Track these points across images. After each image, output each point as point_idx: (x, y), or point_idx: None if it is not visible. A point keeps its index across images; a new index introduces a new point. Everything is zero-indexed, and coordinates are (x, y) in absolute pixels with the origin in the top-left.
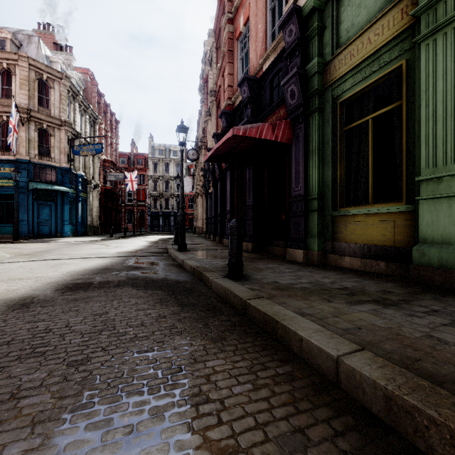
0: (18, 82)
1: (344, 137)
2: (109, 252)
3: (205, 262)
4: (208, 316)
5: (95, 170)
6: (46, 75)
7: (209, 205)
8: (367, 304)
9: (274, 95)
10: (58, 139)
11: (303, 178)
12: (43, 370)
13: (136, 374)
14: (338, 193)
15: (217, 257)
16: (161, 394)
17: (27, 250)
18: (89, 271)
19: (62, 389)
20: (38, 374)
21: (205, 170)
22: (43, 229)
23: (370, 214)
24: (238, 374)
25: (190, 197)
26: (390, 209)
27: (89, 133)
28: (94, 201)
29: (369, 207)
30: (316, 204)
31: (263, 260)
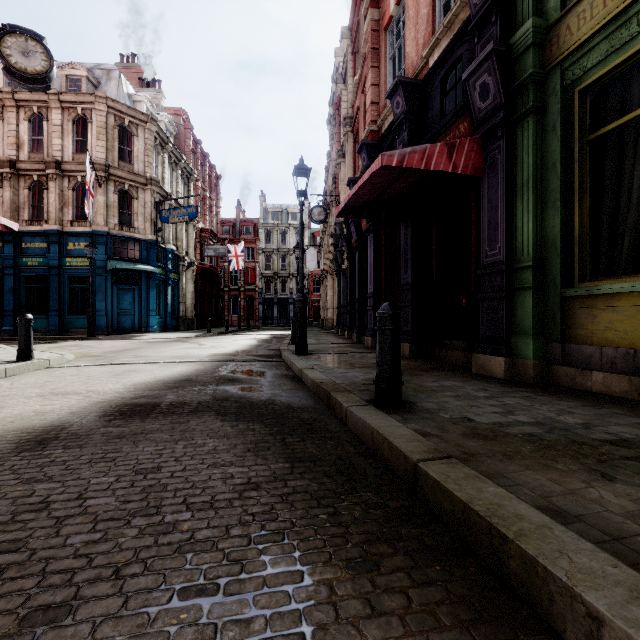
0: (95, 131)
1: (587, 153)
2: (200, 354)
3: (335, 374)
4: (340, 491)
5: (190, 242)
6: (128, 119)
7: (342, 287)
8: None
9: (448, 104)
10: (143, 203)
11: (505, 232)
12: None
13: None
14: (574, 256)
15: (354, 366)
16: None
17: (98, 350)
18: (163, 383)
19: None
20: None
21: (337, 237)
22: (124, 321)
23: None
24: None
25: (316, 277)
26: None
27: (182, 193)
28: (188, 284)
29: None
30: (529, 277)
31: (432, 373)
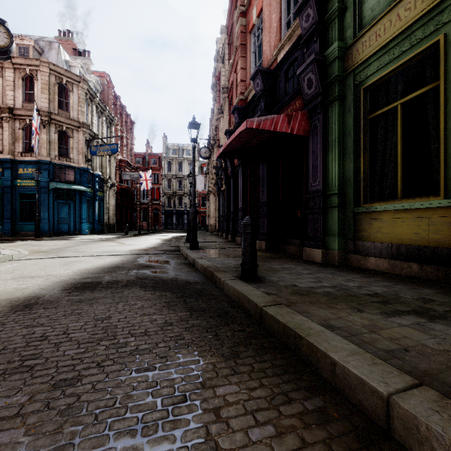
0: (40, 86)
1: (368, 126)
2: (122, 250)
3: (216, 261)
4: (219, 325)
5: (111, 170)
6: (65, 79)
7: (221, 203)
8: (407, 316)
9: (289, 87)
10: (77, 140)
11: (322, 172)
12: (26, 391)
13: (131, 402)
14: (361, 188)
15: (229, 256)
16: (157, 436)
17: (46, 247)
18: (100, 269)
19: (40, 421)
20: (19, 397)
21: (218, 168)
22: (62, 227)
23: (400, 210)
24: (256, 408)
25: (203, 195)
26: (424, 204)
27: (106, 134)
28: (110, 200)
29: (398, 202)
30: (335, 200)
31: (278, 260)
